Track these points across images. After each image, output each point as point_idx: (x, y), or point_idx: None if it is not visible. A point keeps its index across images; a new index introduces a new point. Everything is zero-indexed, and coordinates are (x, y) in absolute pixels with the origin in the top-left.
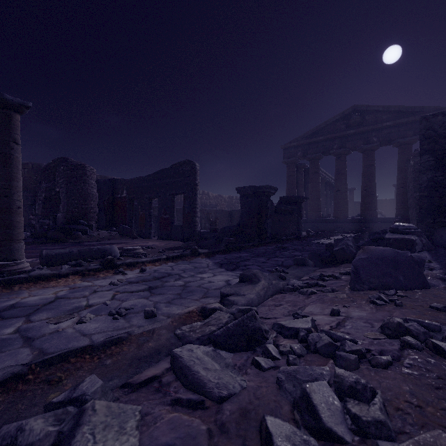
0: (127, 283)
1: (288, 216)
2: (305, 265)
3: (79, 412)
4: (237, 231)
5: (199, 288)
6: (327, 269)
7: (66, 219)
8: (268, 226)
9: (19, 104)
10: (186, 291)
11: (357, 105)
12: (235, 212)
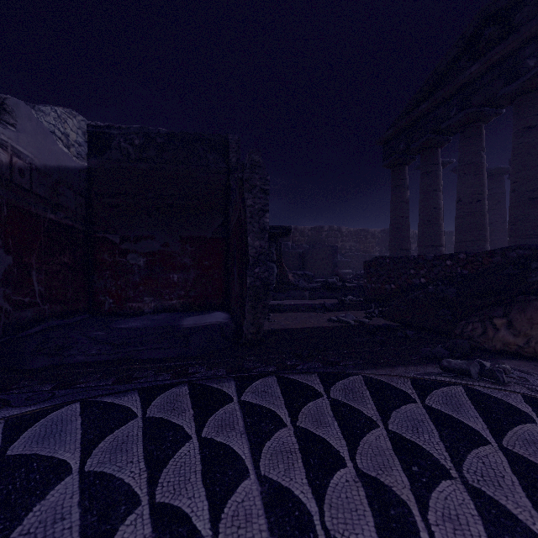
0: None
1: None
2: None
3: None
4: None
5: None
6: None
7: None
8: None
9: None
10: None
11: (486, 5)
12: (305, 253)
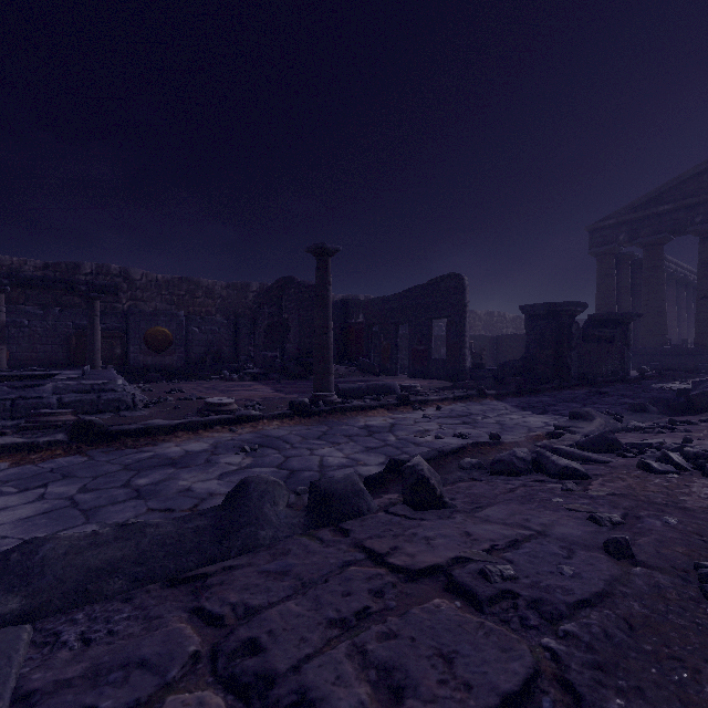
0: (437, 417)
1: (604, 345)
2: (645, 412)
3: (534, 452)
4: (524, 367)
5: (518, 426)
6: (680, 417)
7: (298, 352)
8: (572, 361)
9: (334, 250)
10: (506, 427)
11: None
12: (504, 338)
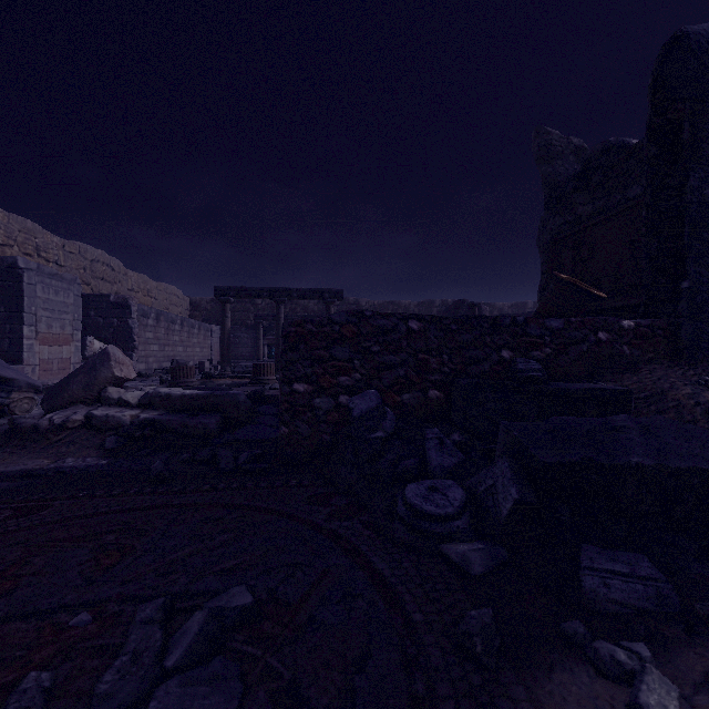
0: None
1: None
2: None
3: None
4: None
5: None
6: None
7: None
8: None
9: (478, 304)
10: None
11: None
12: None
